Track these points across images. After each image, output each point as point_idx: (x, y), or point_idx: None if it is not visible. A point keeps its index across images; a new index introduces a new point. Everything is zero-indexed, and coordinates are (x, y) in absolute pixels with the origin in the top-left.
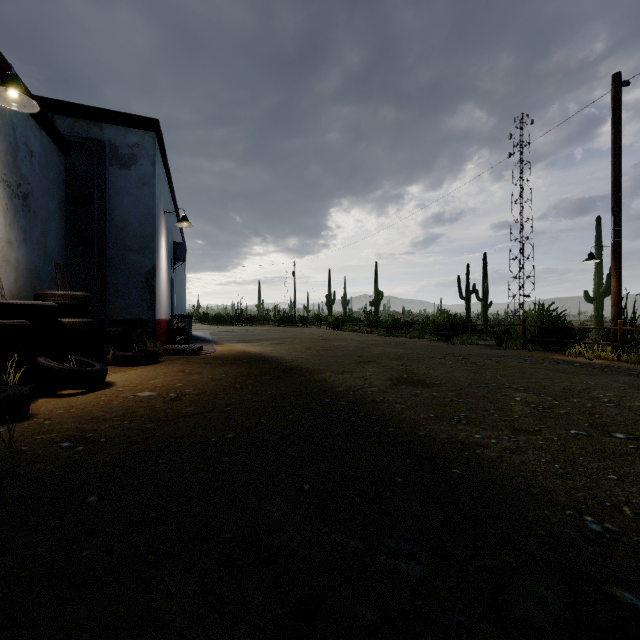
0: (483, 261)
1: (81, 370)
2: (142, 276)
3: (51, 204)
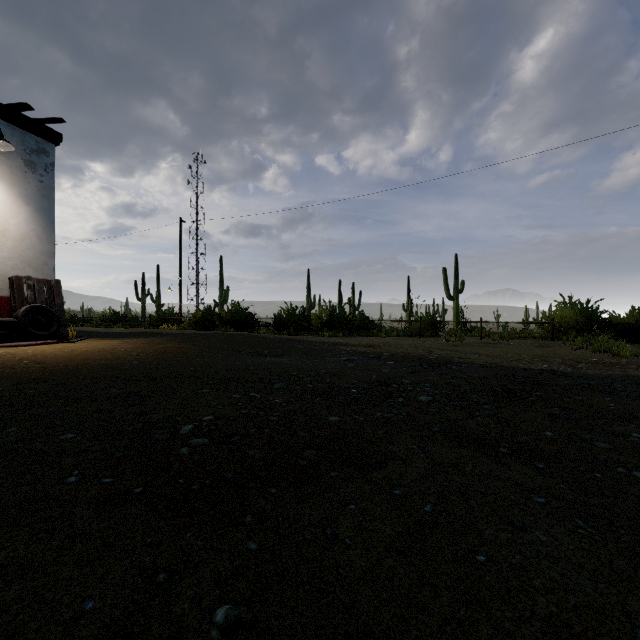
0: (157, 271)
1: None
2: None
3: None
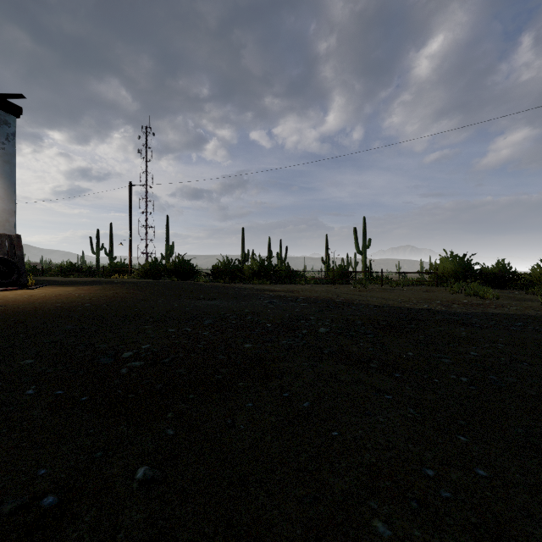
0: (110, 228)
1: None
2: None
3: None
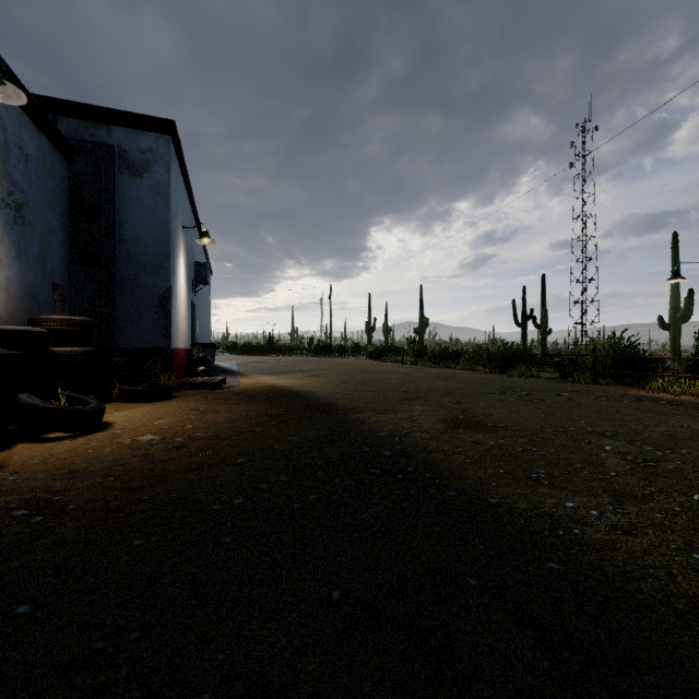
0: (541, 284)
1: (70, 409)
2: (156, 299)
3: (51, 217)
